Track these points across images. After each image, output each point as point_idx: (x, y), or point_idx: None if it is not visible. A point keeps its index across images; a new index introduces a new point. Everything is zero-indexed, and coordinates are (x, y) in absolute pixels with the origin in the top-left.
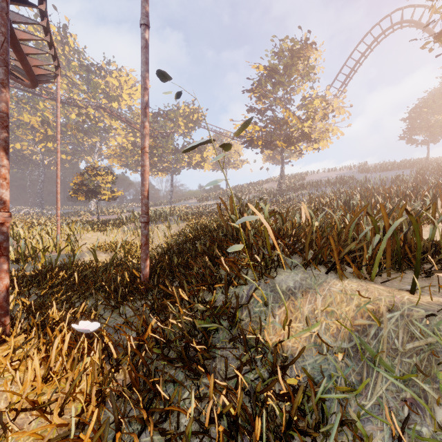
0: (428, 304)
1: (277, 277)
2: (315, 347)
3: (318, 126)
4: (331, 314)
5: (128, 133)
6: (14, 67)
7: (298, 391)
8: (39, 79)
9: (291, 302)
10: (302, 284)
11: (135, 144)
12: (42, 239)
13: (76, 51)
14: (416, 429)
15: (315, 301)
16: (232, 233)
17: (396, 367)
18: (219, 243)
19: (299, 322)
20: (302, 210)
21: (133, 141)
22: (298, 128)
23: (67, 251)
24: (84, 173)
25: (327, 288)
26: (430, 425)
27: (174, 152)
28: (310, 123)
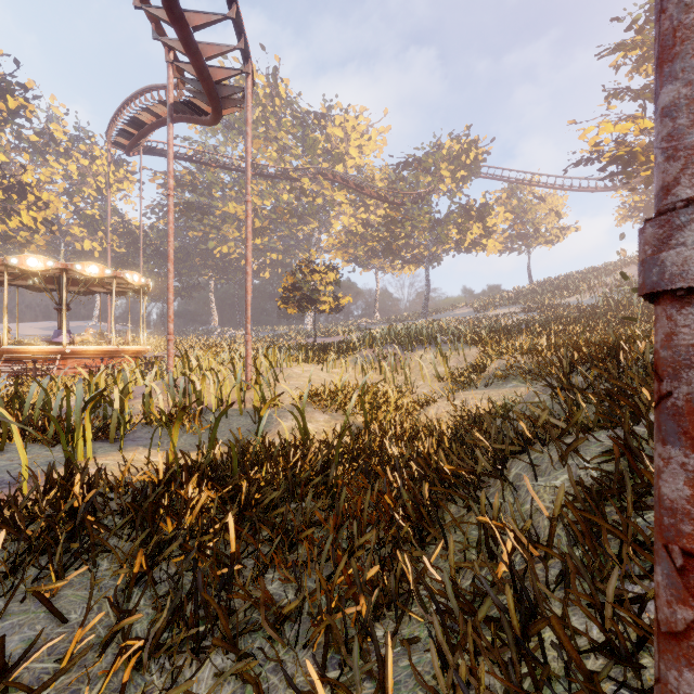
0: None
1: None
2: None
3: None
4: None
5: (358, 208)
6: (187, 81)
7: None
8: (221, 96)
9: None
10: None
11: (367, 224)
12: (218, 378)
13: (288, 103)
14: None
15: None
16: None
17: None
18: None
19: None
20: None
21: (365, 219)
22: None
23: (258, 402)
24: (296, 271)
25: None
26: None
27: (432, 225)
28: None
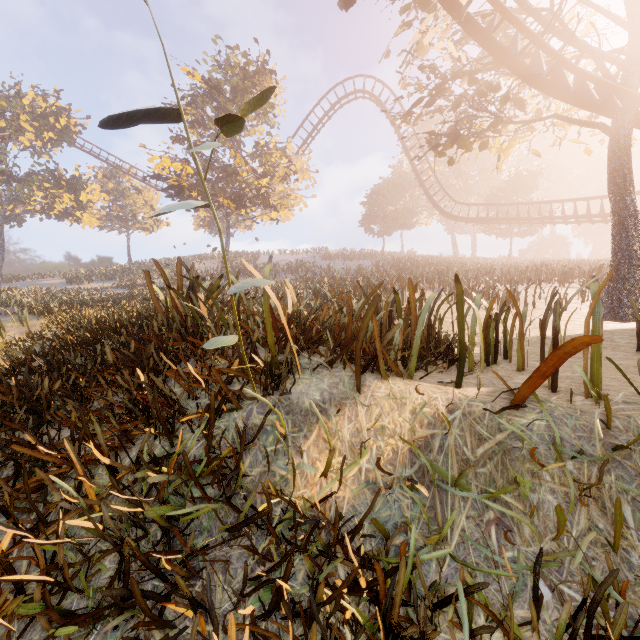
0: (479, 395)
1: (293, 389)
2: (368, 487)
3: (278, 189)
4: (382, 431)
5: None
6: None
7: (399, 572)
8: None
9: (322, 426)
10: (333, 394)
11: None
12: None
13: None
14: (509, 556)
15: (357, 416)
16: (185, 324)
17: (472, 482)
18: (157, 344)
19: (340, 455)
20: (288, 293)
21: None
22: (253, 184)
23: None
24: None
25: (369, 394)
26: (521, 544)
27: (7, 179)
28: (268, 182)
